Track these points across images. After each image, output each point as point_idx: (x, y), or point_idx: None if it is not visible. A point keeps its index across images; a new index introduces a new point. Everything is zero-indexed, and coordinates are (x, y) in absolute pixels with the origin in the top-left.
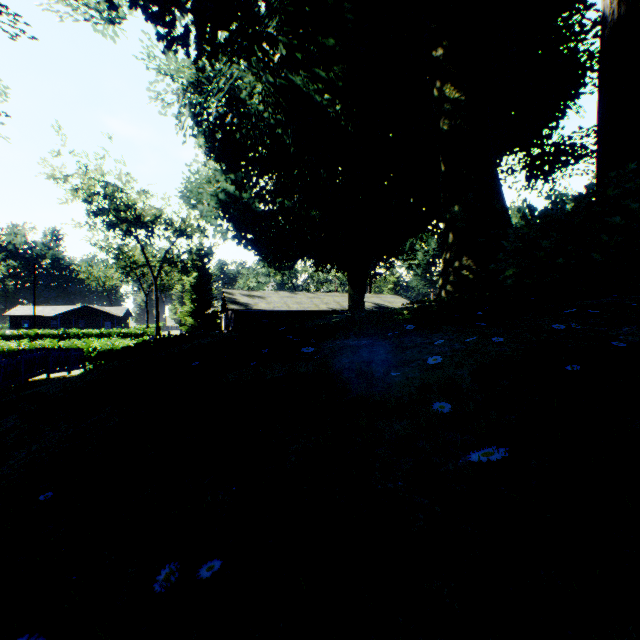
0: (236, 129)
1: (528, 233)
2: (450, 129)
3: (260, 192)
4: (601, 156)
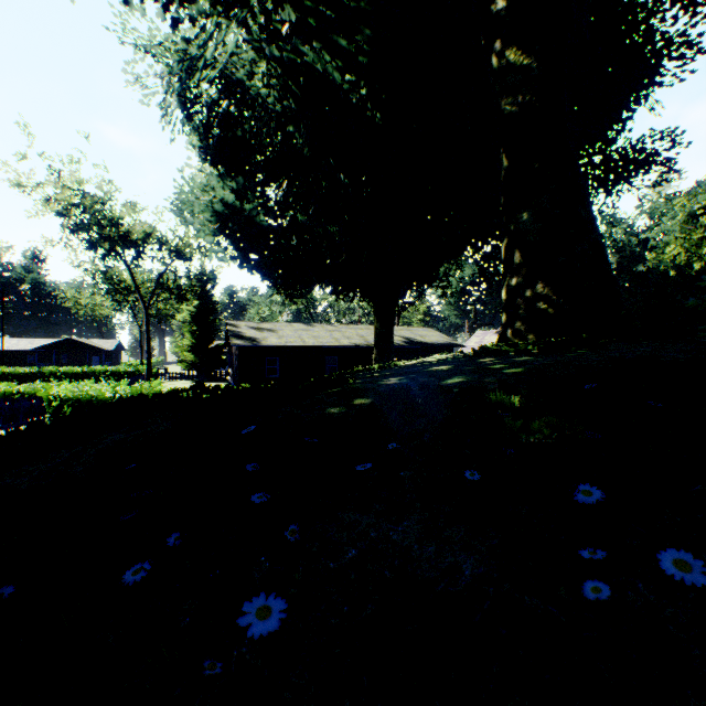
0: (236, 123)
1: None
2: (516, 108)
3: (267, 202)
4: None
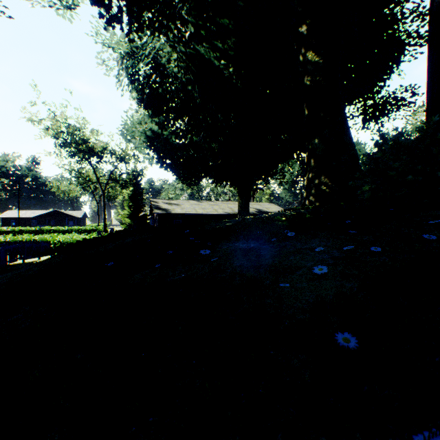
0: (159, 86)
1: (380, 156)
2: (312, 84)
3: (176, 130)
4: (430, 99)
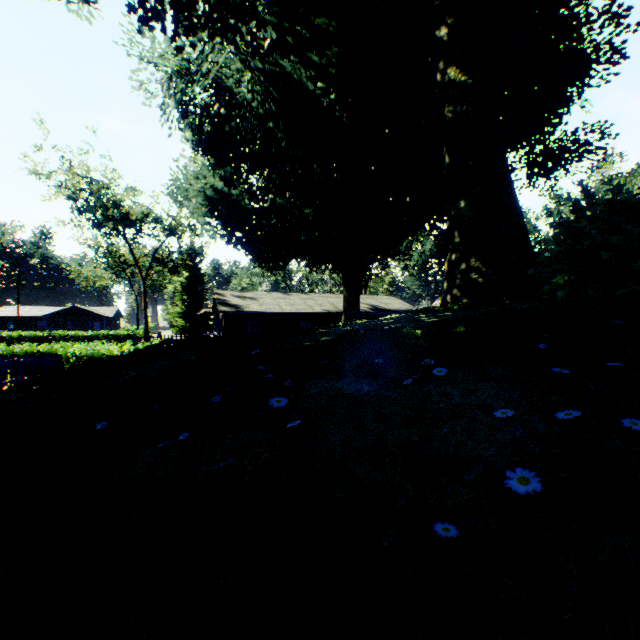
0: (224, 121)
1: (581, 227)
2: (455, 116)
3: (250, 188)
4: None
